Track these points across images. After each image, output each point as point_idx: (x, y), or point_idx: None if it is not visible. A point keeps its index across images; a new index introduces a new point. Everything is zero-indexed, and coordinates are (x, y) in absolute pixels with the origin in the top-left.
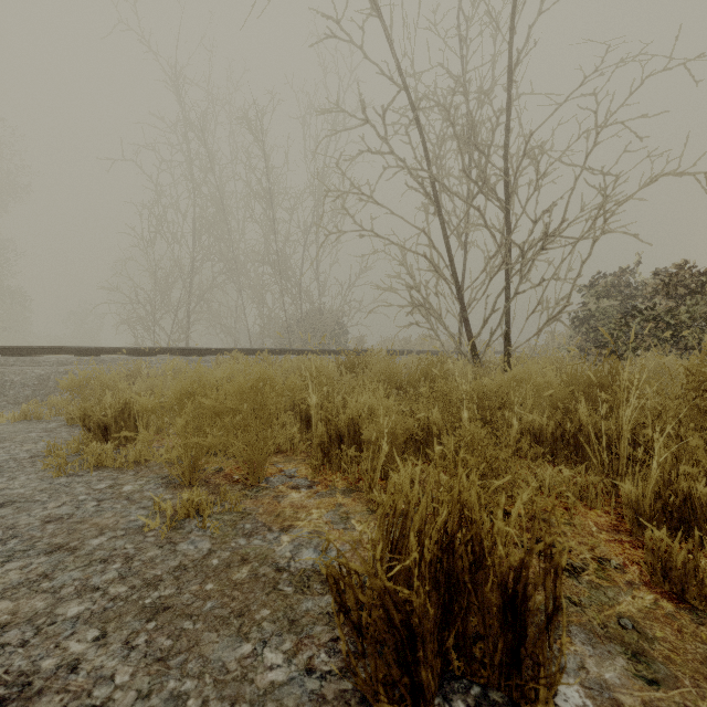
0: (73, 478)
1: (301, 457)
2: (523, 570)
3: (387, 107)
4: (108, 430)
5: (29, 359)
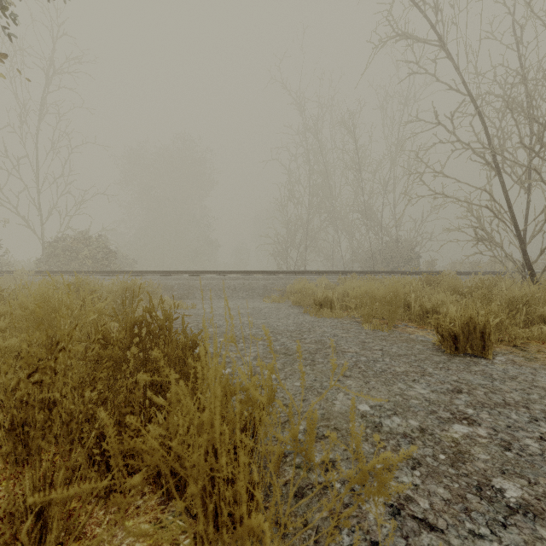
0: (323, 319)
1: (407, 321)
2: (483, 325)
3: (454, 112)
4: (322, 305)
5: (253, 277)
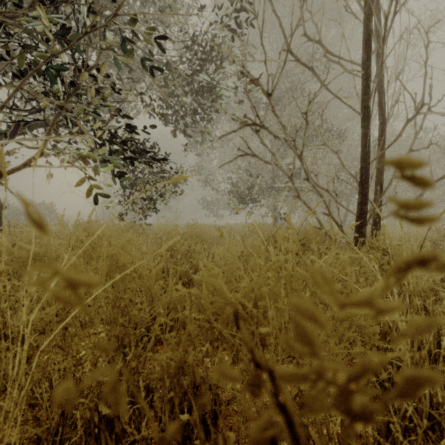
0: None
1: None
2: None
3: None
4: None
5: None
